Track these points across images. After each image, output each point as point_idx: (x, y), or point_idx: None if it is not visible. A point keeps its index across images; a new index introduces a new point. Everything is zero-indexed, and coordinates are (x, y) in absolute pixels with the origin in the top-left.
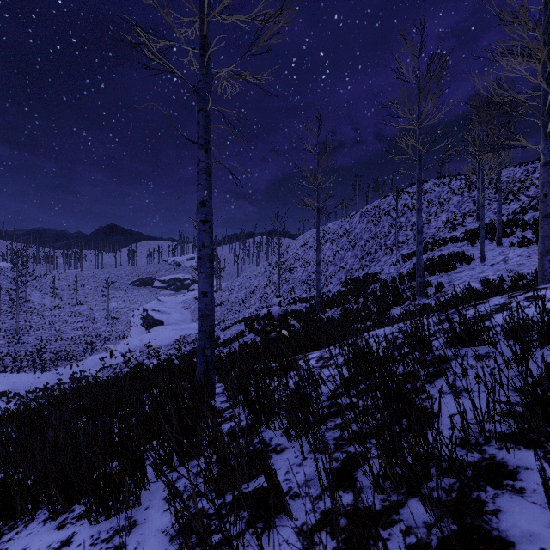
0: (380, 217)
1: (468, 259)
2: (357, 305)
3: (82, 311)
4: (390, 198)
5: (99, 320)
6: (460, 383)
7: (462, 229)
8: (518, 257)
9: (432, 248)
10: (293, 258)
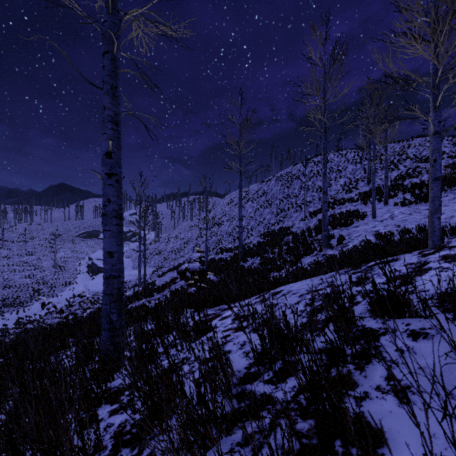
0: (291, 181)
1: (363, 215)
2: (274, 255)
3: (30, 261)
4: (300, 166)
5: (47, 268)
6: (399, 374)
7: (356, 192)
8: (402, 214)
9: (333, 207)
10: (221, 214)
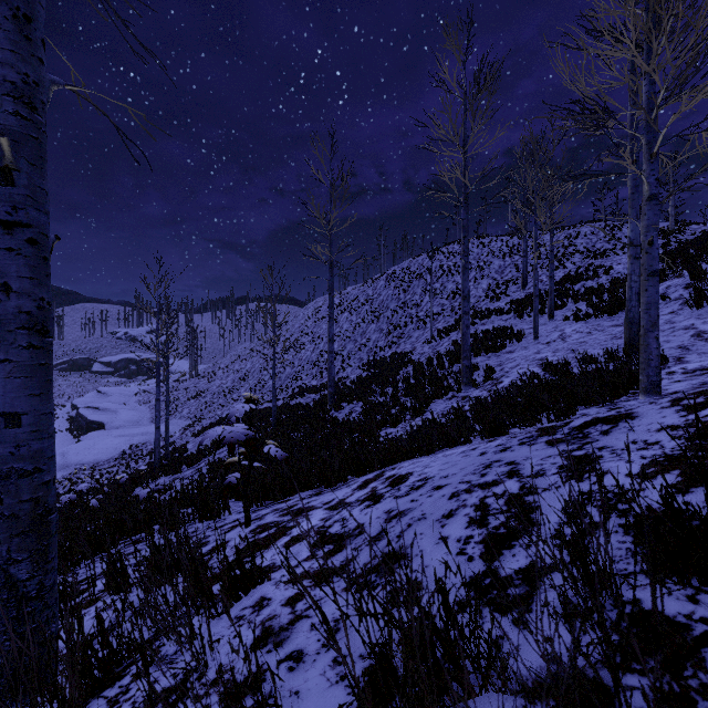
0: (410, 282)
1: (519, 335)
2: (385, 397)
3: None
4: (422, 259)
5: None
6: None
7: (507, 299)
8: (577, 333)
9: (474, 322)
10: (300, 332)
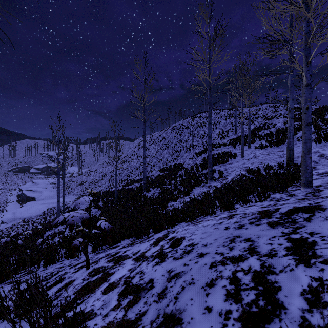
0: (183, 130)
1: (234, 155)
2: (170, 186)
3: None
4: (188, 119)
5: None
6: None
7: (228, 138)
8: (262, 155)
9: (213, 149)
10: (131, 153)
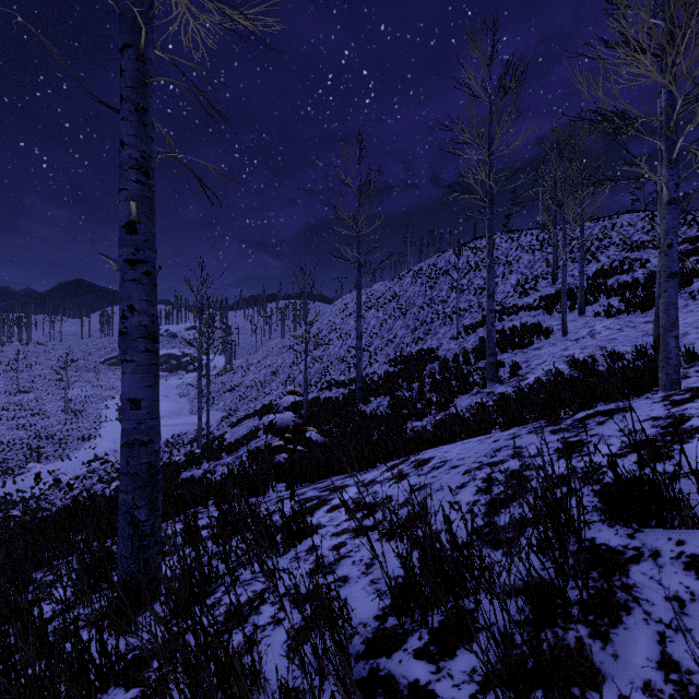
0: (437, 278)
1: (547, 332)
2: (411, 393)
3: (26, 402)
4: (449, 255)
5: (52, 414)
6: (686, 657)
7: (536, 295)
8: (607, 330)
9: (501, 318)
10: (328, 328)
